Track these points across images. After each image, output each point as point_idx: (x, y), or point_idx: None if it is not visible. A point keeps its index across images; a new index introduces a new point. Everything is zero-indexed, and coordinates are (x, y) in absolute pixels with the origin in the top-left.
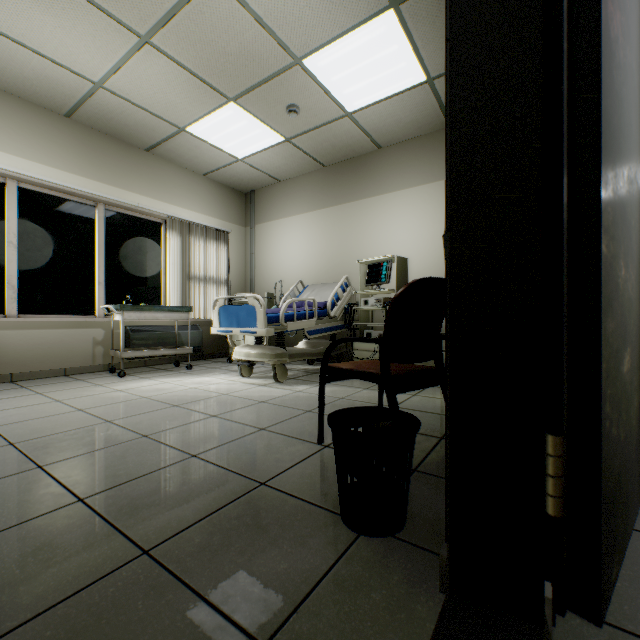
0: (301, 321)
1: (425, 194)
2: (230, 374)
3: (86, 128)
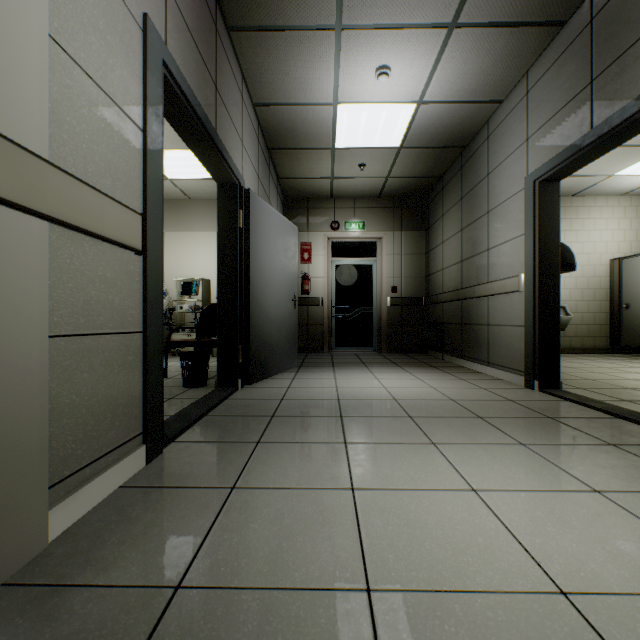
0: None
1: None
2: None
3: None
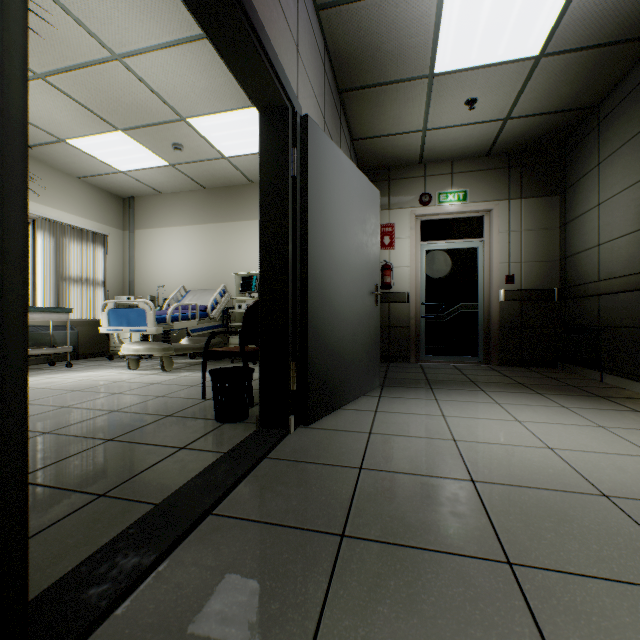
0: (186, 321)
1: None
2: (116, 369)
3: None
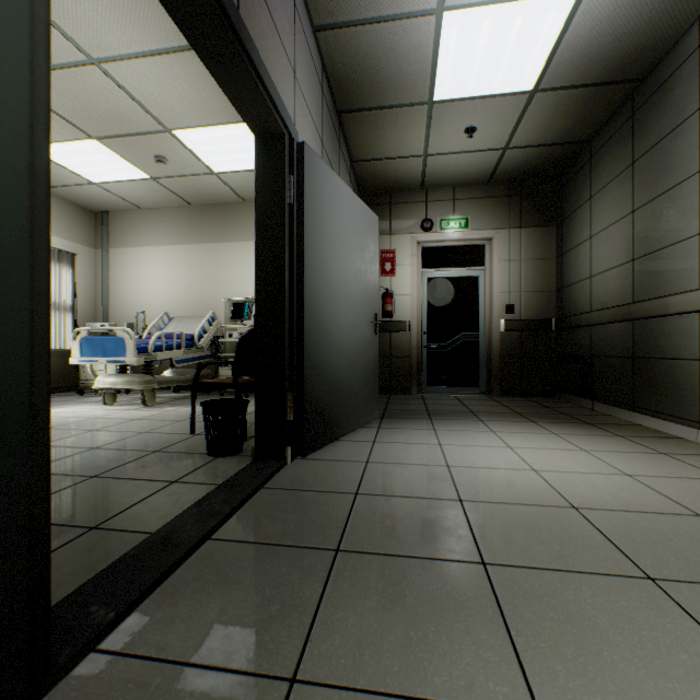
0: (170, 351)
1: None
2: (89, 404)
3: None
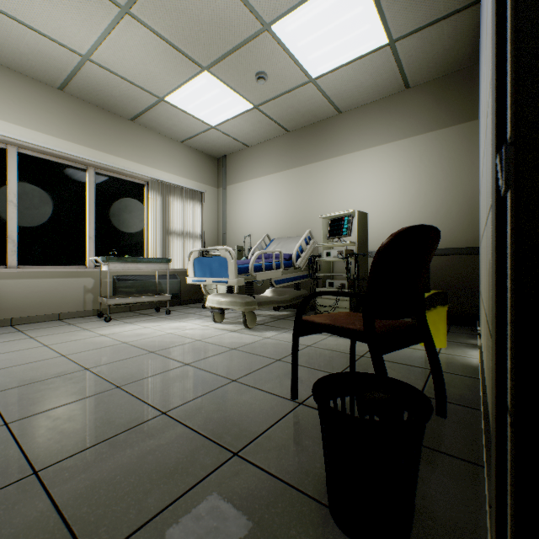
0: (269, 271)
1: (383, 154)
2: (204, 319)
3: (78, 100)
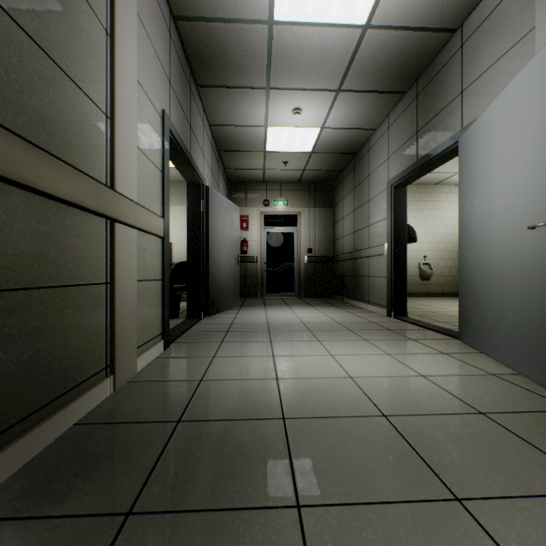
0: None
1: (180, 210)
2: None
3: None
